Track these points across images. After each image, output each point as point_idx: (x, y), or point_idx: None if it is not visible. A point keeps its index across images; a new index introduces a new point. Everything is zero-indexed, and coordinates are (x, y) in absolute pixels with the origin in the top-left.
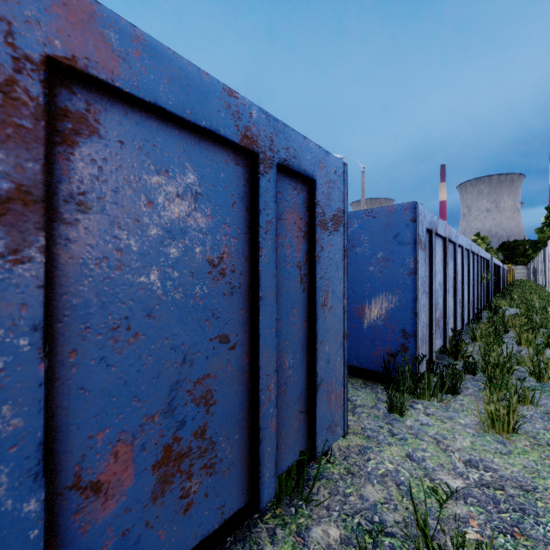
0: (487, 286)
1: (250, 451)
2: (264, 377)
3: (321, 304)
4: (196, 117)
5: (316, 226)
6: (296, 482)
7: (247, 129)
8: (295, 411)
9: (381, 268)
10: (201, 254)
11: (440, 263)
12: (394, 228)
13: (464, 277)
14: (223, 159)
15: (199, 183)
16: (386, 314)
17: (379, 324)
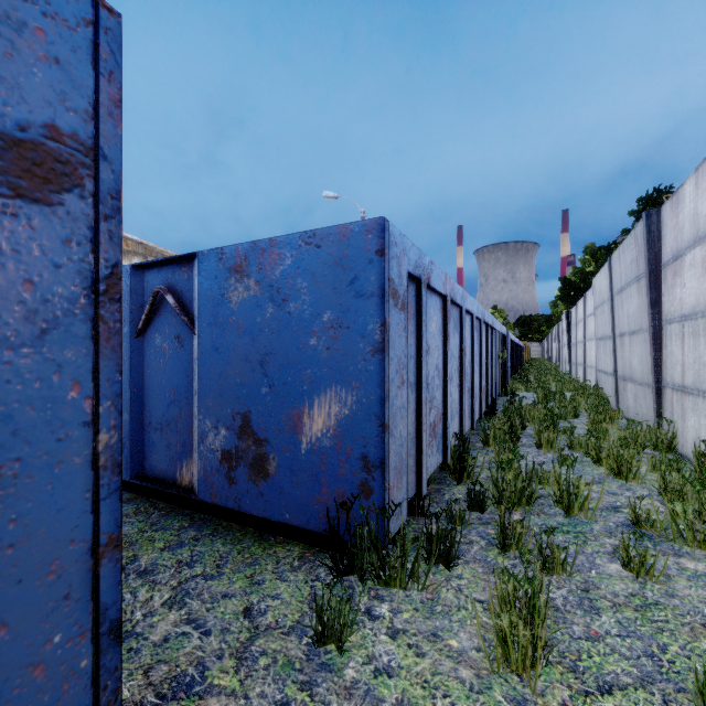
0: (503, 367)
1: None
2: None
3: None
4: None
5: None
6: None
7: None
8: None
9: (328, 341)
10: None
11: (437, 335)
12: (349, 266)
13: (474, 356)
14: None
15: None
16: (337, 427)
17: (326, 445)
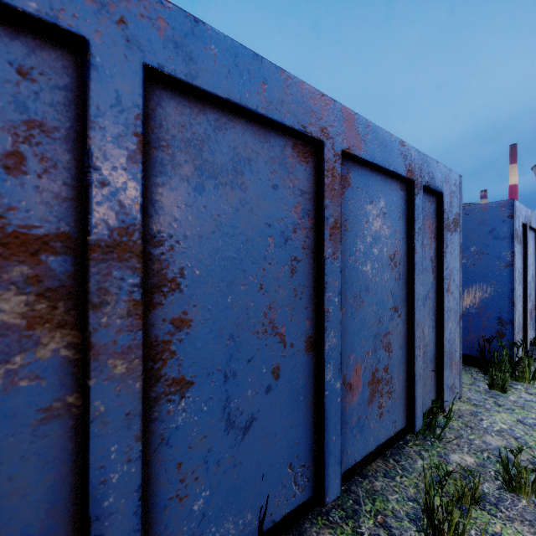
0: None
1: (407, 390)
2: (417, 339)
3: (446, 289)
4: (388, 165)
5: (443, 228)
6: (429, 424)
7: (409, 165)
8: (429, 369)
9: (474, 261)
10: (386, 253)
11: (532, 255)
12: (488, 224)
13: None
14: (395, 188)
15: (385, 206)
16: (480, 303)
17: (472, 312)
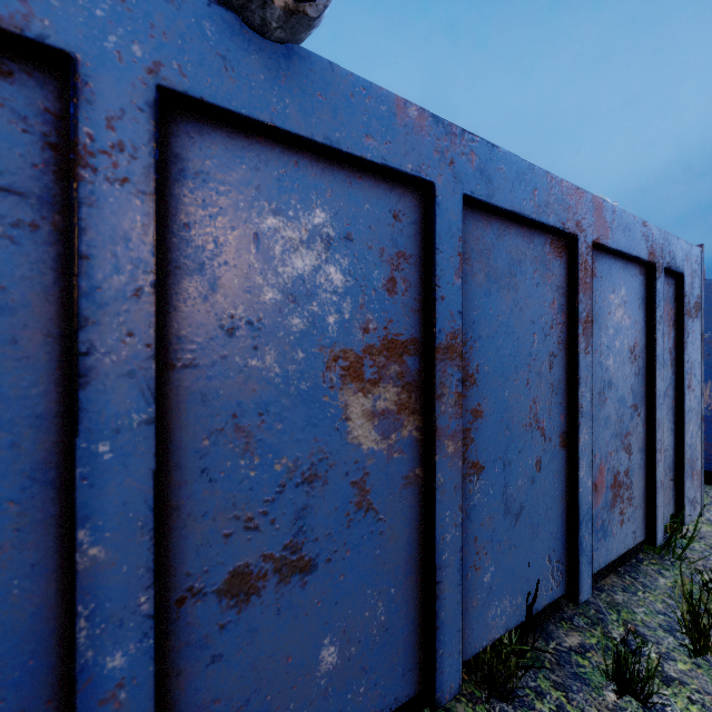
0: None
1: (646, 499)
2: (658, 441)
3: (687, 386)
4: (631, 250)
5: (684, 315)
6: (667, 542)
7: (650, 247)
8: (667, 478)
9: (709, 350)
10: (626, 345)
11: None
12: None
13: None
14: (635, 273)
15: (625, 294)
16: None
17: (706, 415)
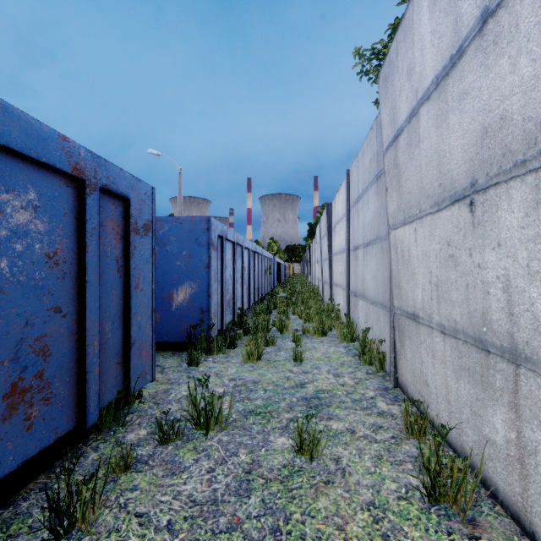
0: (271, 278)
1: (78, 390)
2: (90, 336)
3: (135, 287)
4: (38, 155)
5: (131, 232)
6: (115, 415)
7: (77, 163)
8: (113, 363)
9: (186, 263)
10: (40, 249)
11: (230, 260)
12: (195, 233)
13: (250, 270)
14: (57, 182)
15: (39, 199)
16: (189, 298)
17: (184, 305)
